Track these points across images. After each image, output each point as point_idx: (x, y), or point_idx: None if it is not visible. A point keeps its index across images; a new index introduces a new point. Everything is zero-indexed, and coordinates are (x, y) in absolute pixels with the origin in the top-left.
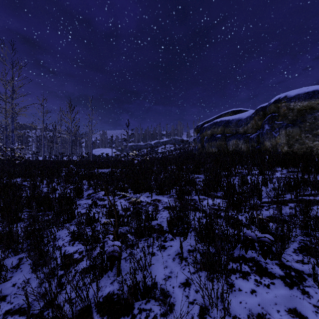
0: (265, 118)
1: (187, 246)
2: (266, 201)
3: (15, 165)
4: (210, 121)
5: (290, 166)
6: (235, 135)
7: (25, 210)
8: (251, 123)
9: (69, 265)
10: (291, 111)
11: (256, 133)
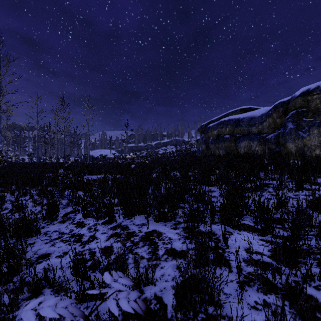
0: (288, 115)
1: None
2: None
3: None
4: (216, 121)
5: None
6: (246, 136)
7: None
8: (268, 122)
9: None
10: None
11: (274, 133)
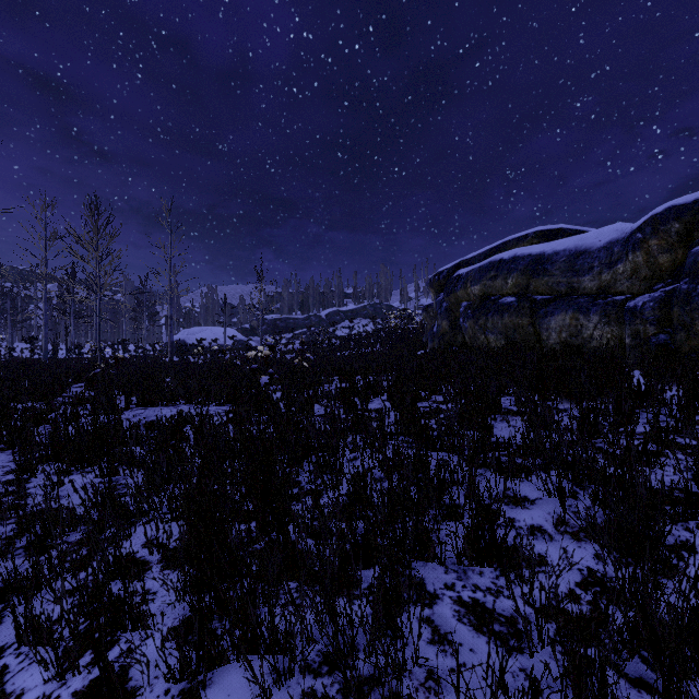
0: None
1: None
2: None
3: None
4: (474, 261)
5: None
6: (566, 300)
7: None
8: (632, 262)
9: None
10: None
11: (653, 294)
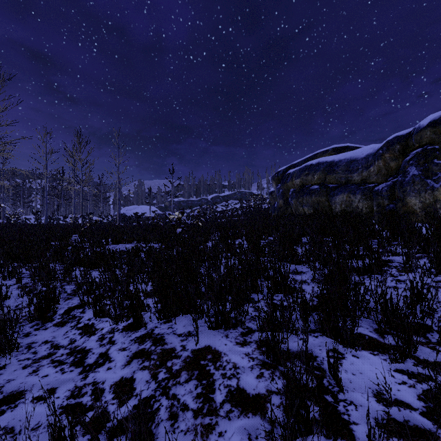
0: (408, 156)
1: None
2: None
3: None
4: (298, 165)
5: None
6: (344, 187)
7: None
8: (377, 166)
9: None
10: None
11: (387, 183)
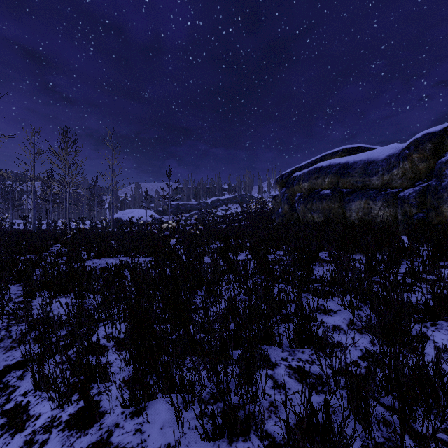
0: (445, 156)
1: None
2: None
3: None
4: (305, 167)
5: None
6: (362, 192)
7: None
8: (402, 168)
9: None
10: None
11: (415, 188)
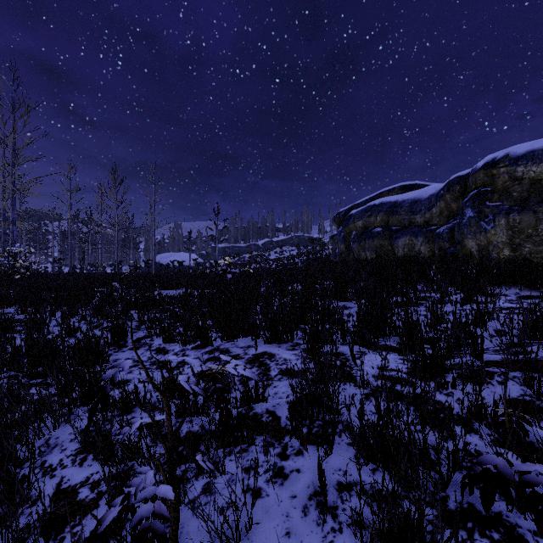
0: (466, 197)
1: (334, 474)
2: (492, 360)
3: (12, 283)
4: (362, 205)
5: (523, 286)
6: (407, 229)
7: (7, 374)
8: (439, 207)
9: (62, 520)
10: (518, 183)
11: (448, 225)
